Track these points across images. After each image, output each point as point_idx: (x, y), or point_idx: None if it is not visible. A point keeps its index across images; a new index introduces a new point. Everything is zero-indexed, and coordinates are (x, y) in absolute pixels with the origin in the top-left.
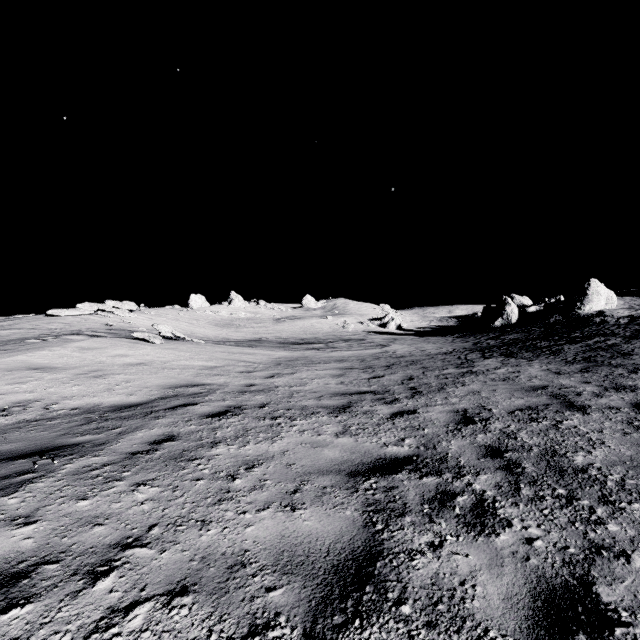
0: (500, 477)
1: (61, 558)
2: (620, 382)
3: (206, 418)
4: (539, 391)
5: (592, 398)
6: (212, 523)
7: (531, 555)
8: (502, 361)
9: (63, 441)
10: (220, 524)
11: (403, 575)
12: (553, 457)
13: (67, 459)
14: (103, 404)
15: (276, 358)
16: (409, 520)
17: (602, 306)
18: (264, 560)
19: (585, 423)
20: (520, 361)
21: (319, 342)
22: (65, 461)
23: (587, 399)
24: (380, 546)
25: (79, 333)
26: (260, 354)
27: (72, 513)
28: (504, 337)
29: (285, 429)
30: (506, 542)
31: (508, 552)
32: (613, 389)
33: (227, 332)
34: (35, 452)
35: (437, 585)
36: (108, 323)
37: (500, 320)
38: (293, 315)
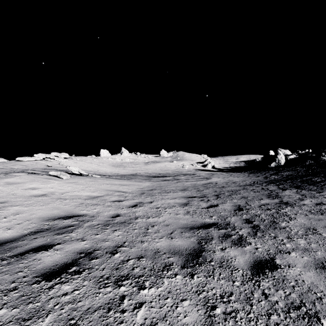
0: None
1: None
2: None
3: (38, 282)
4: None
5: None
6: None
7: None
8: (298, 192)
9: None
10: None
11: None
12: None
13: None
14: None
15: (142, 188)
16: None
17: None
18: None
19: None
20: (312, 193)
21: (169, 176)
22: None
23: None
24: None
25: (23, 171)
26: (132, 185)
27: None
28: (281, 173)
29: (125, 320)
30: None
31: None
32: None
33: (118, 170)
34: None
35: None
36: (48, 165)
37: (274, 163)
38: (155, 160)
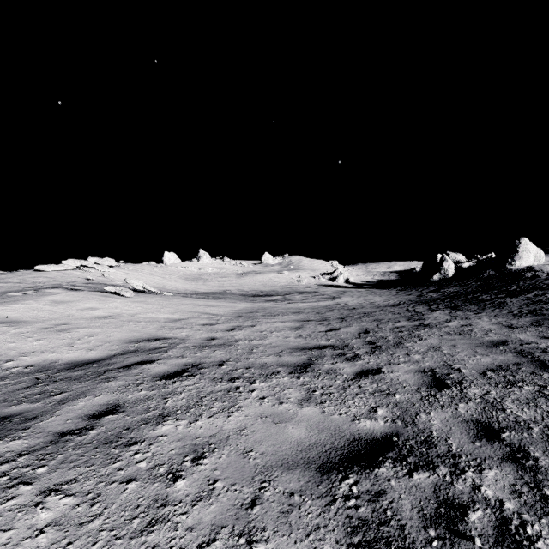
0: (512, 475)
1: None
2: None
3: (159, 380)
4: (501, 347)
5: None
6: None
7: None
8: (450, 314)
9: None
10: None
11: None
12: None
13: None
14: (60, 360)
15: (238, 310)
16: None
17: (531, 262)
18: None
19: None
20: (467, 314)
21: (277, 294)
22: None
23: None
24: None
25: (59, 287)
26: (223, 306)
27: None
28: (444, 290)
29: (243, 395)
30: None
31: None
32: None
33: (195, 285)
34: None
35: None
36: (88, 277)
37: (438, 275)
38: (254, 270)
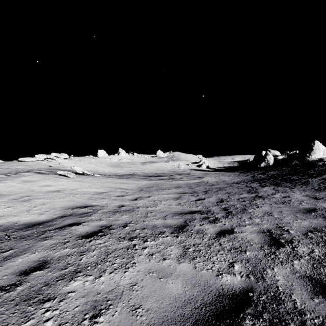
0: None
1: None
2: None
3: (81, 239)
4: (313, 213)
5: None
6: None
7: None
8: (274, 188)
9: None
10: None
11: None
12: None
13: None
14: (19, 222)
15: (140, 186)
16: None
17: (321, 156)
18: None
19: None
20: (285, 189)
21: (165, 175)
22: None
23: None
24: None
25: (30, 171)
26: (131, 183)
27: None
28: (268, 173)
29: (138, 252)
30: None
31: None
32: None
33: (116, 170)
34: None
35: None
36: (50, 165)
37: (263, 163)
38: (151, 160)
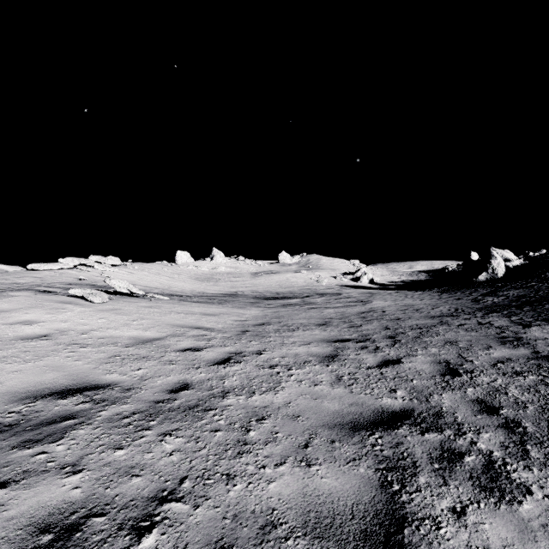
0: None
1: None
2: None
3: None
4: None
5: None
6: None
7: None
8: None
9: None
10: None
11: None
12: None
13: None
14: None
15: (244, 320)
16: None
17: None
18: None
19: None
20: None
21: (294, 296)
22: None
23: None
24: None
25: (29, 288)
26: (226, 314)
27: None
28: (504, 293)
29: None
30: None
31: None
32: None
33: (205, 286)
34: None
35: None
36: (79, 277)
37: (484, 274)
38: (270, 270)
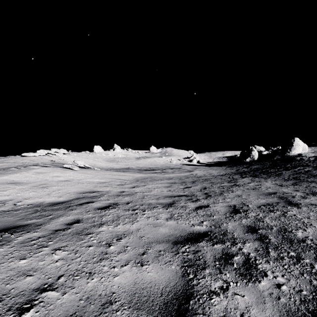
0: (257, 245)
1: (3, 298)
2: (314, 190)
3: (98, 210)
4: (272, 195)
5: (301, 199)
6: (95, 274)
7: (281, 296)
8: (251, 179)
9: (20, 223)
10: (99, 275)
11: (206, 310)
12: (285, 233)
13: (19, 234)
14: (45, 202)
15: (136, 177)
16: (208, 272)
17: (300, 151)
18: (123, 299)
19: (299, 213)
20: (260, 179)
21: (158, 169)
22: (18, 235)
23: (298, 199)
24: (192, 289)
25: (37, 165)
26: (128, 175)
27: (15, 268)
28: (251, 167)
29: (139, 216)
30: (265, 286)
31: (267, 293)
32: (311, 194)
33: (112, 164)
34: (3, 229)
35: (227, 316)
36: (52, 160)
37: (249, 158)
38: (145, 156)
